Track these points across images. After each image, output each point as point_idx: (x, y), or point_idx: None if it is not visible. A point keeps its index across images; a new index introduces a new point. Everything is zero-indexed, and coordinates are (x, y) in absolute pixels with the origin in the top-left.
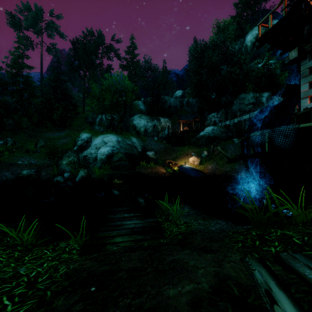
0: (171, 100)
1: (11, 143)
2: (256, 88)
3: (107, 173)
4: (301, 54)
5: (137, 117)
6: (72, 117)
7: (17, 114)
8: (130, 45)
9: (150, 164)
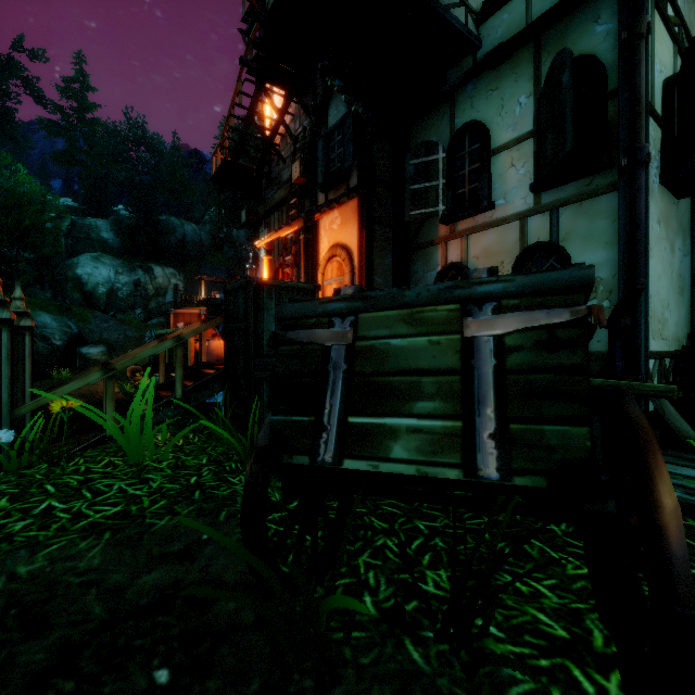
0: (187, 227)
1: None
2: None
3: None
4: (253, 219)
5: (88, 259)
6: None
7: None
8: (74, 76)
9: None
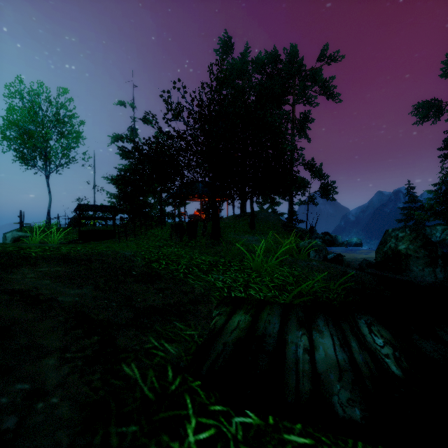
0: None
1: None
2: None
3: None
4: None
5: None
6: None
7: None
8: None
9: None
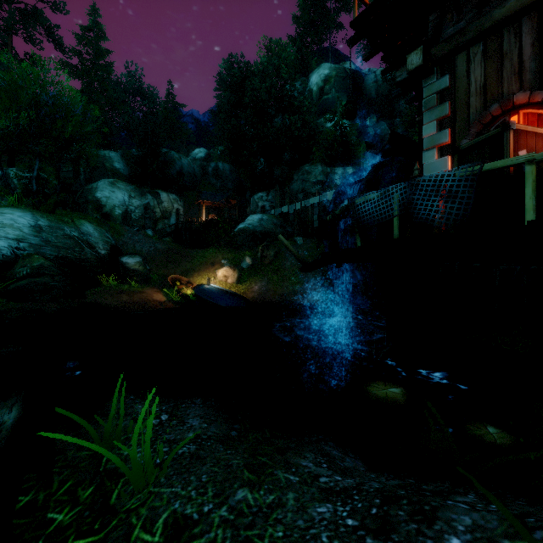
0: (183, 160)
1: None
2: (326, 158)
3: None
4: (427, 63)
5: (106, 183)
6: None
7: None
8: (90, 25)
9: (129, 284)
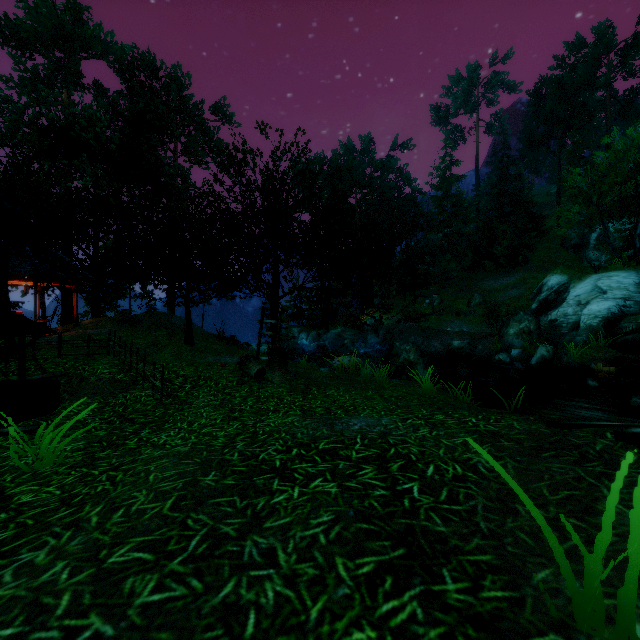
0: None
1: (438, 302)
2: None
3: (600, 356)
4: None
5: None
6: (532, 243)
7: (444, 259)
8: None
9: None
